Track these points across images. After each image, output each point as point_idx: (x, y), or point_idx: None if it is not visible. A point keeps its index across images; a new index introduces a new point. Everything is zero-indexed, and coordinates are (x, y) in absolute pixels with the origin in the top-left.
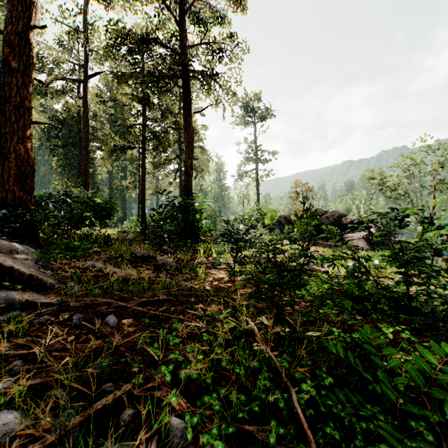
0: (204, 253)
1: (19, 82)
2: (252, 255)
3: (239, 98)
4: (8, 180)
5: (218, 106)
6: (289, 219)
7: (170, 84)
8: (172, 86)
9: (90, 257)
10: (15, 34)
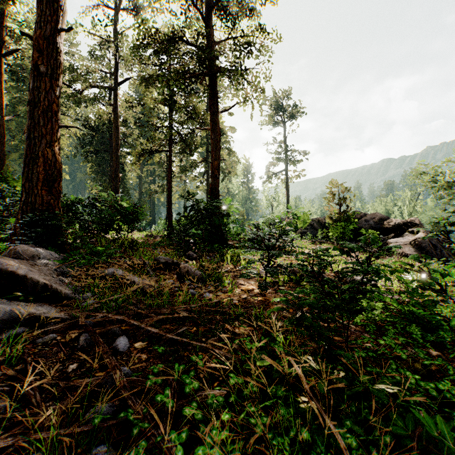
0: (232, 260)
1: (47, 86)
2: (286, 264)
3: (267, 96)
4: (36, 185)
5: (246, 104)
6: (322, 222)
7: (196, 83)
8: (199, 88)
9: (113, 262)
10: (43, 38)
